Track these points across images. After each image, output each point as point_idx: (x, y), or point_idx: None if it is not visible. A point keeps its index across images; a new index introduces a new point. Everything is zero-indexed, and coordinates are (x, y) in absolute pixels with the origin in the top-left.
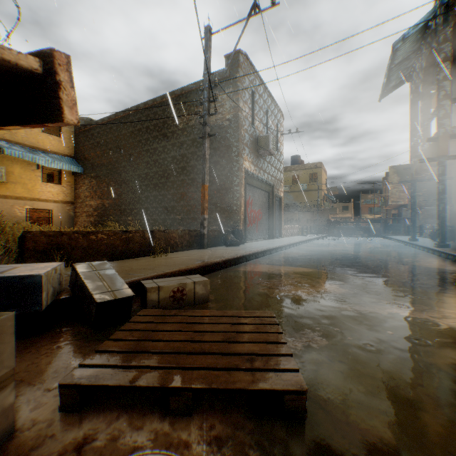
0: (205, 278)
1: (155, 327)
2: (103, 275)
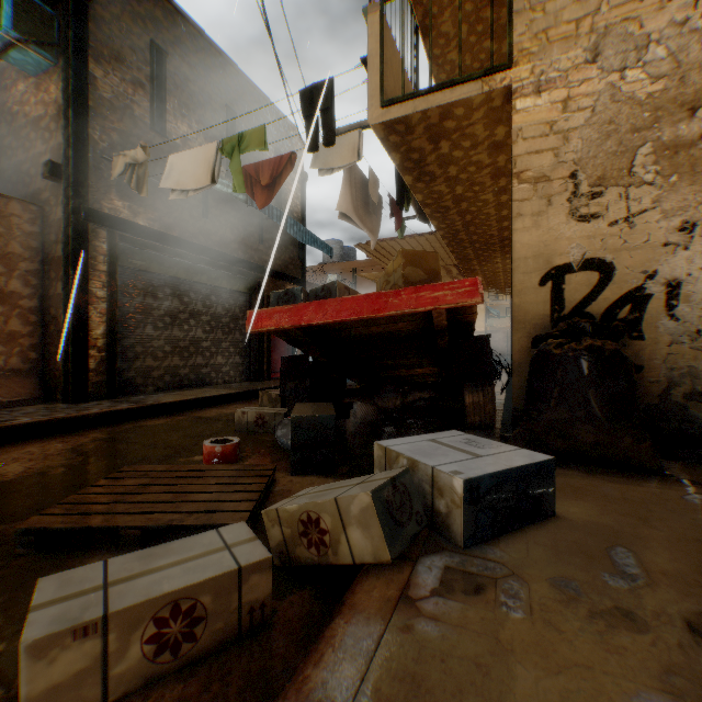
0: (50, 581)
1: (220, 495)
2: (338, 489)
